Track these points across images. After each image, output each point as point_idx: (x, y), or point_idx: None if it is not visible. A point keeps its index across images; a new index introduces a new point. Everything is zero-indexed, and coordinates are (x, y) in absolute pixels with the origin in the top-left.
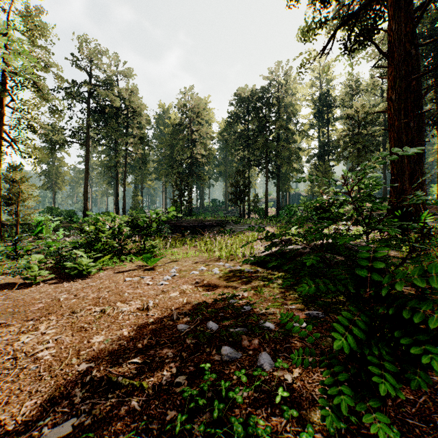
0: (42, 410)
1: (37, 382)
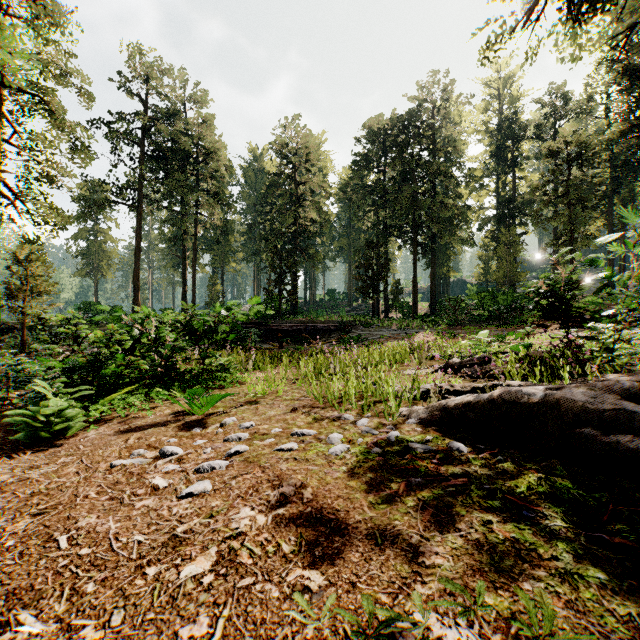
0: None
1: None
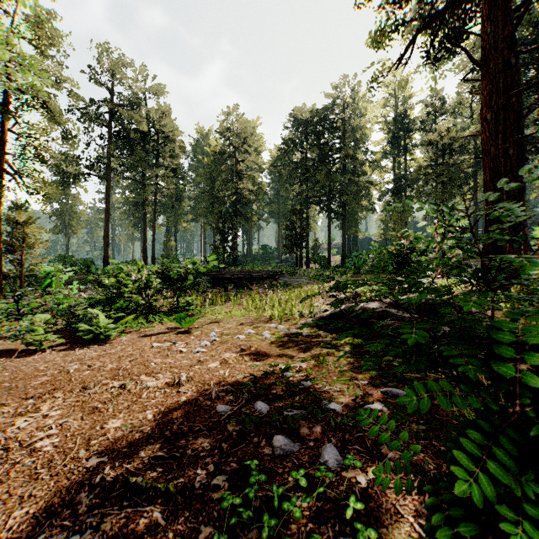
0: (35, 523)
1: (32, 482)
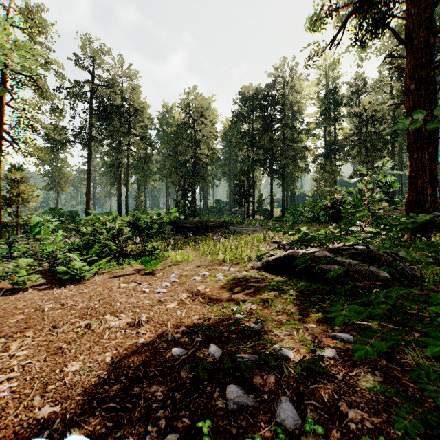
0: None
1: None
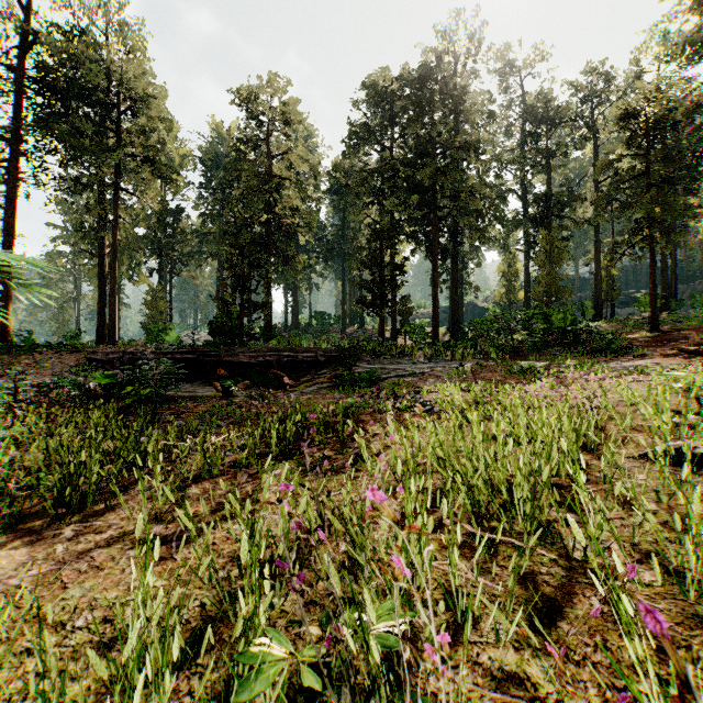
0: None
1: None
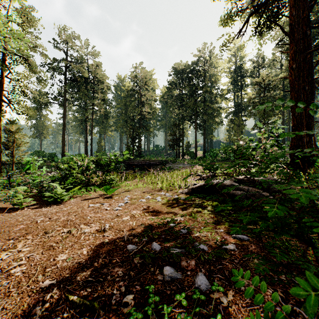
0: None
1: (5, 298)
